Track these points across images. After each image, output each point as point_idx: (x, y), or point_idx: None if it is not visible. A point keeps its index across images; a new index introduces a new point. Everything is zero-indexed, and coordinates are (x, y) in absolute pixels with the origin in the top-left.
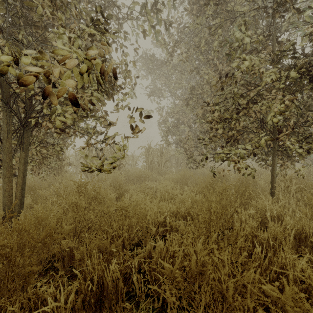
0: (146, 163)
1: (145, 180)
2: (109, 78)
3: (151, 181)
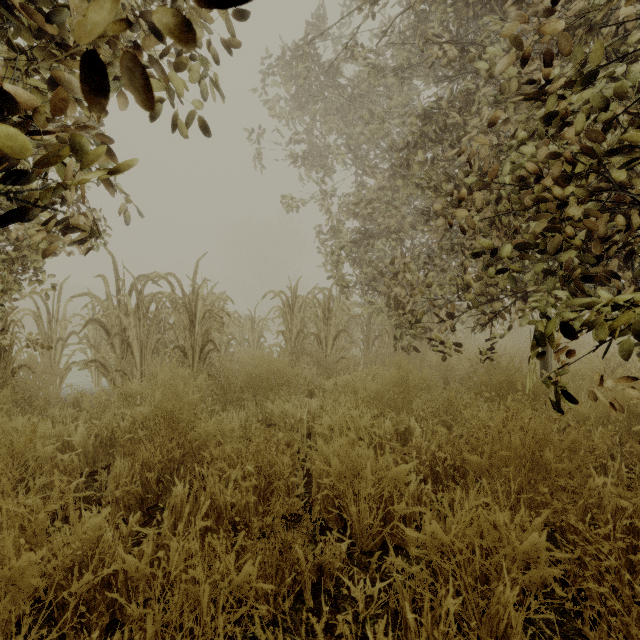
0: (286, 337)
1: (277, 392)
2: None
3: (296, 393)
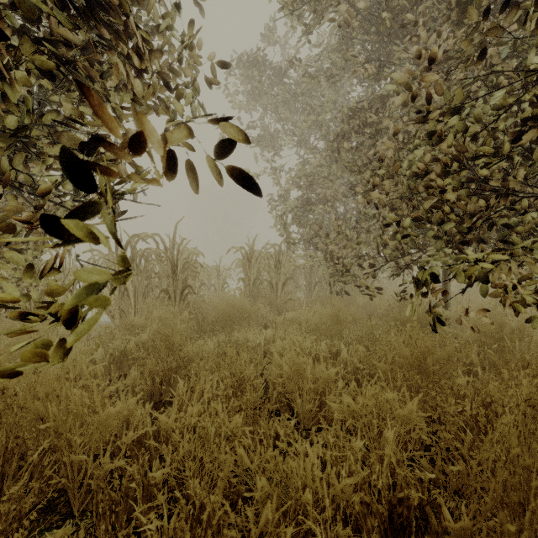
0: (246, 283)
1: (240, 325)
2: (112, 9)
3: (255, 325)
